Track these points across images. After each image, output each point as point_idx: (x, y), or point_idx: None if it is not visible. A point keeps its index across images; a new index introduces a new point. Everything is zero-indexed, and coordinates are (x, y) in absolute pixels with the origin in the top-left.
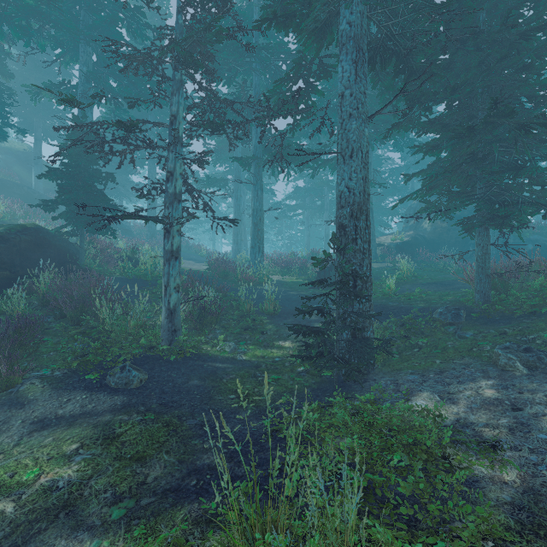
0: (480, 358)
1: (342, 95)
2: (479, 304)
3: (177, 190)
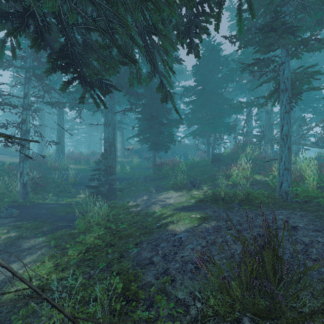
0: (148, 190)
1: (106, 103)
2: (153, 175)
3: (27, 128)
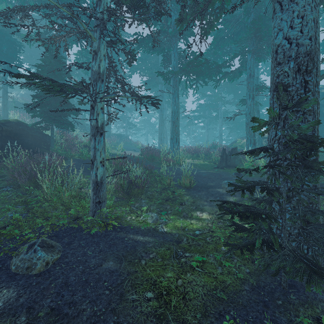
0: None
1: None
2: None
3: (102, 69)
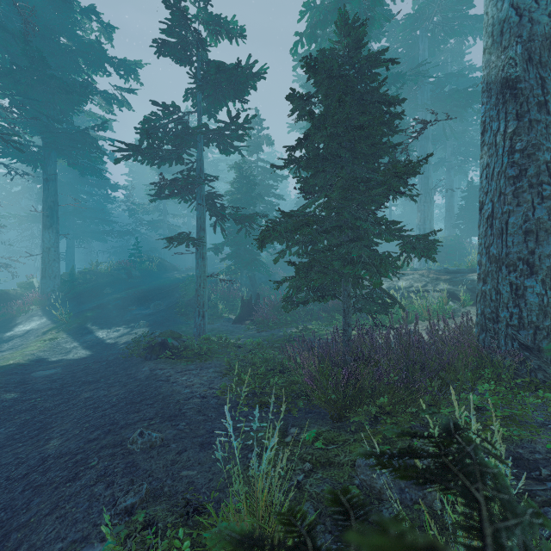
0: None
1: None
2: None
3: None
